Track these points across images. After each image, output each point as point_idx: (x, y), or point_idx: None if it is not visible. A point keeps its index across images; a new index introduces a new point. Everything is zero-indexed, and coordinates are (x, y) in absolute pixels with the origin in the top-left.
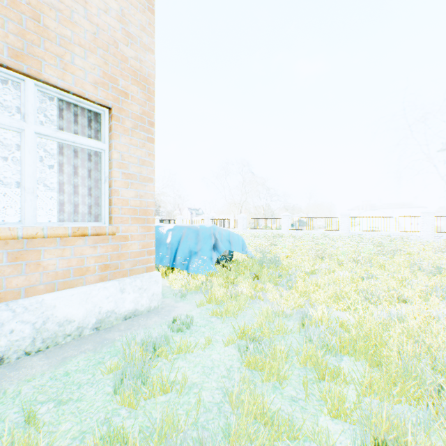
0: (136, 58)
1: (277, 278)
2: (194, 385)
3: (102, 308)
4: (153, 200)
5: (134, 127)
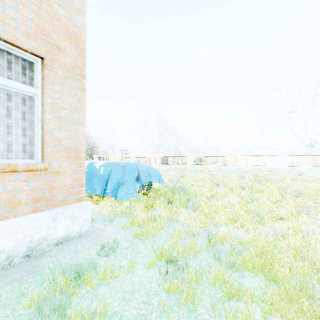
0: (69, 18)
1: (186, 202)
2: (114, 315)
3: (34, 237)
4: (84, 140)
5: (67, 77)
